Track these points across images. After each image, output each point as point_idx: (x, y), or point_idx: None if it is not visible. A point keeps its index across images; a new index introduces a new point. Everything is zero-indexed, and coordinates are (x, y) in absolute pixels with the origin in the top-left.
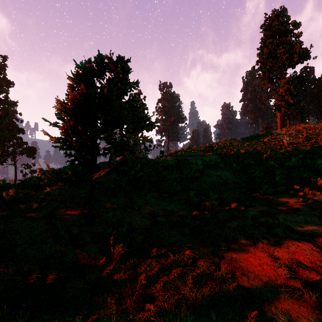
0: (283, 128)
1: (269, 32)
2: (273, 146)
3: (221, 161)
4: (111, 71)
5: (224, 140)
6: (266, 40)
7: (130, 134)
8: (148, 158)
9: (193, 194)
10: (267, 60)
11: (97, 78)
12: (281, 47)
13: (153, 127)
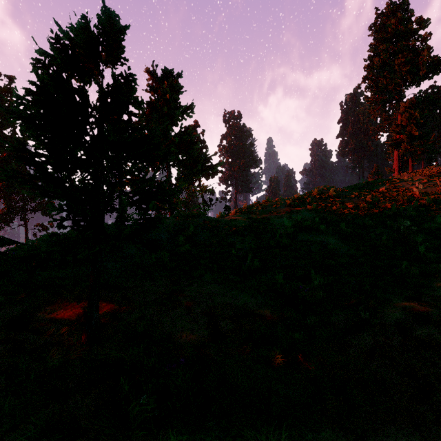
0: (402, 172)
1: (382, 35)
2: (397, 198)
3: (319, 221)
4: (155, 91)
5: (320, 190)
6: (377, 46)
7: (181, 182)
8: (206, 216)
9: (281, 278)
10: (379, 75)
11: (106, 62)
12: (400, 56)
13: (215, 172)
